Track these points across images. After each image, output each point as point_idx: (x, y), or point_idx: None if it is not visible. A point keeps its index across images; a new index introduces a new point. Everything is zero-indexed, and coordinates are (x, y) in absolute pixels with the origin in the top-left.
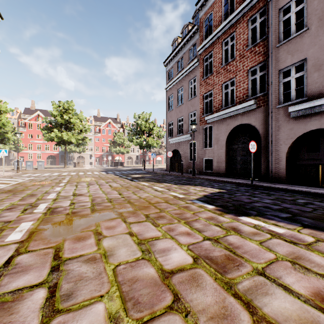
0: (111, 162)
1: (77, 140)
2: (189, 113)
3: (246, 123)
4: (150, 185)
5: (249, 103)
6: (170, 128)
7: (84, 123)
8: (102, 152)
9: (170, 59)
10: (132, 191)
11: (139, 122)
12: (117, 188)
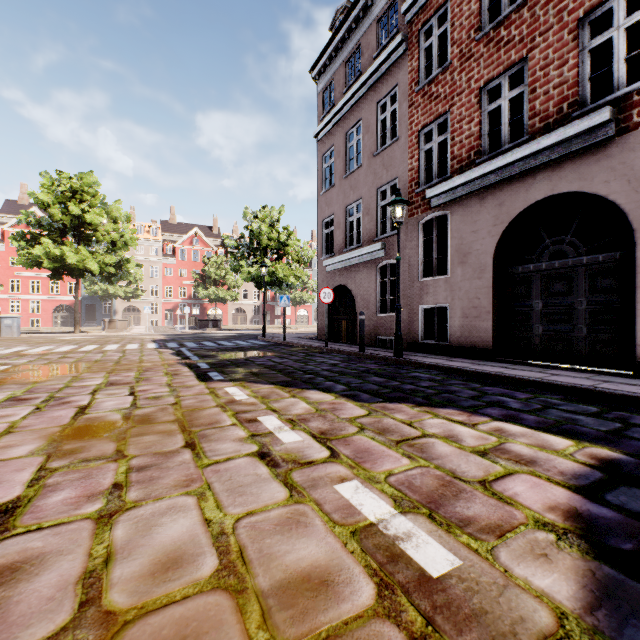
0: (195, 320)
1: (102, 267)
2: (377, 189)
3: (567, 194)
4: (254, 401)
5: (588, 119)
6: (327, 235)
7: (122, 227)
8: (178, 297)
9: (327, 60)
10: (126, 467)
11: (256, 227)
12: (85, 432)
